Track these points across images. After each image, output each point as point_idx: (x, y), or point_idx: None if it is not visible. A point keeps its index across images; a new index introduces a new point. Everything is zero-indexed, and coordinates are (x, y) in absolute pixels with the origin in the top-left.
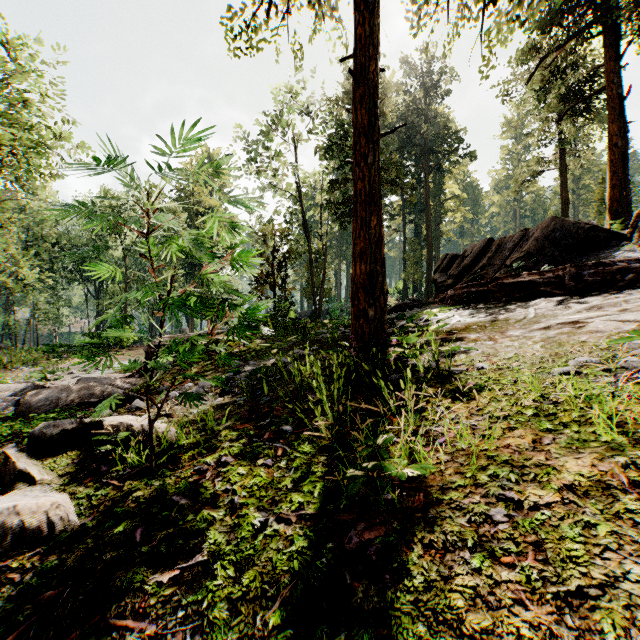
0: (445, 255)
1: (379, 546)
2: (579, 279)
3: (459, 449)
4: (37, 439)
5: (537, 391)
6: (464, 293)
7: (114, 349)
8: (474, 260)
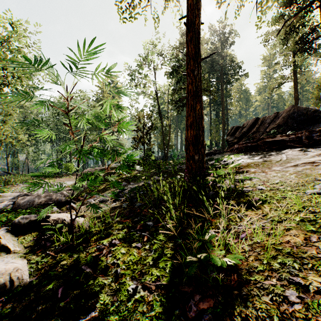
0: (232, 127)
1: (210, 315)
2: (310, 138)
3: (255, 242)
4: (16, 225)
5: (300, 205)
6: (244, 146)
7: (65, 175)
8: (248, 129)
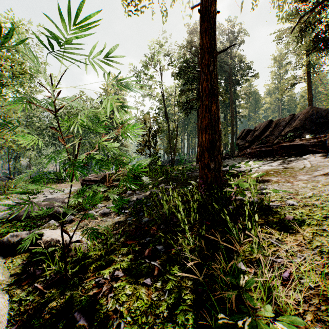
0: (243, 130)
1: None
2: None
3: (307, 287)
4: (5, 244)
5: None
6: (257, 151)
7: (67, 180)
8: (261, 132)
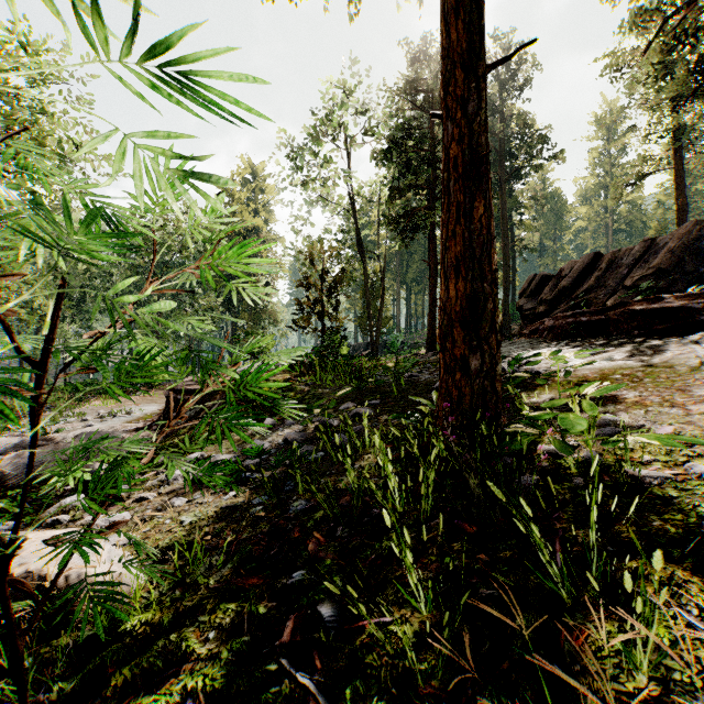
0: (533, 276)
1: None
2: None
3: None
4: None
5: None
6: (570, 323)
7: (144, 388)
8: (575, 281)
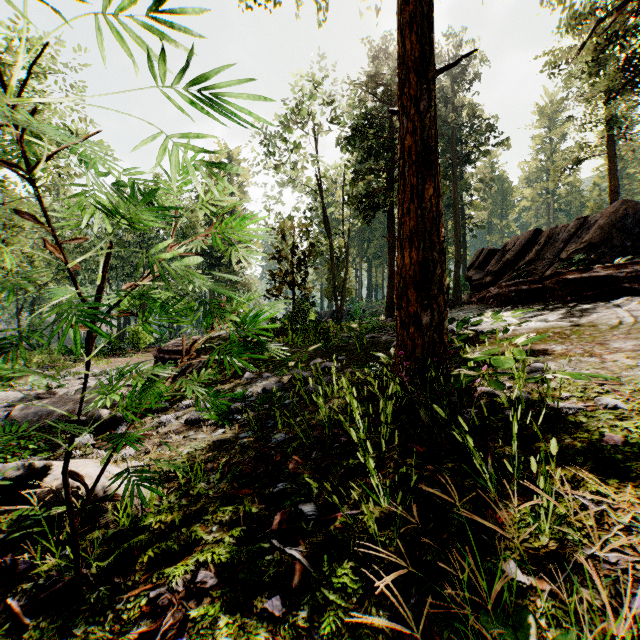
0: (481, 250)
1: None
2: None
3: None
4: None
5: None
6: (512, 291)
7: (132, 351)
8: (518, 254)
